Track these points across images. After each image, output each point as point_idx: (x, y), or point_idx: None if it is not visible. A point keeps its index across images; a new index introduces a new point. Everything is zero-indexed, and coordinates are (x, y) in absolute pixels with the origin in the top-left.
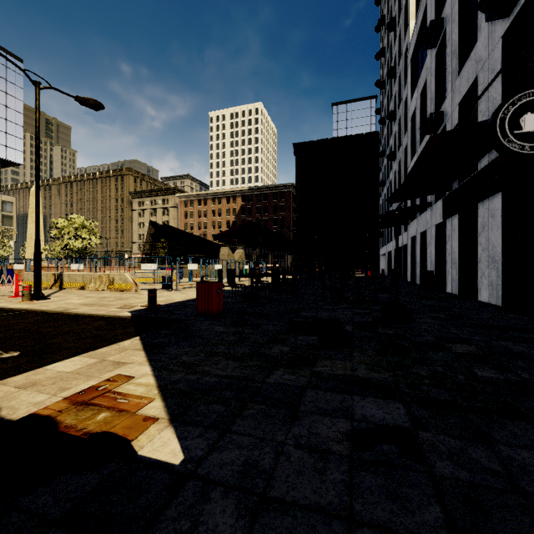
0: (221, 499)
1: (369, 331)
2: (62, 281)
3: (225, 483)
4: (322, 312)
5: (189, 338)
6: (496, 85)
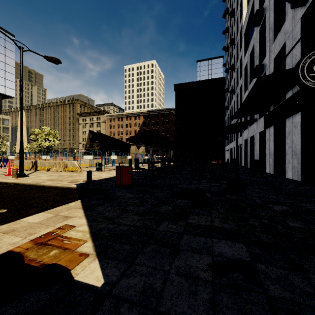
0: (127, 312)
1: (220, 197)
2: (37, 166)
3: (130, 301)
4: (191, 185)
5: (111, 201)
6: (297, 47)
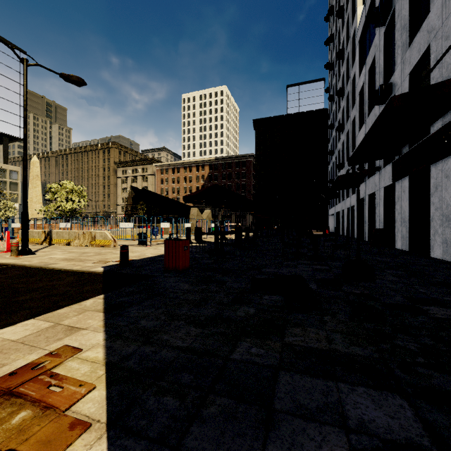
0: None
1: (334, 290)
2: (52, 238)
3: None
4: (283, 268)
5: (153, 297)
6: (450, 51)
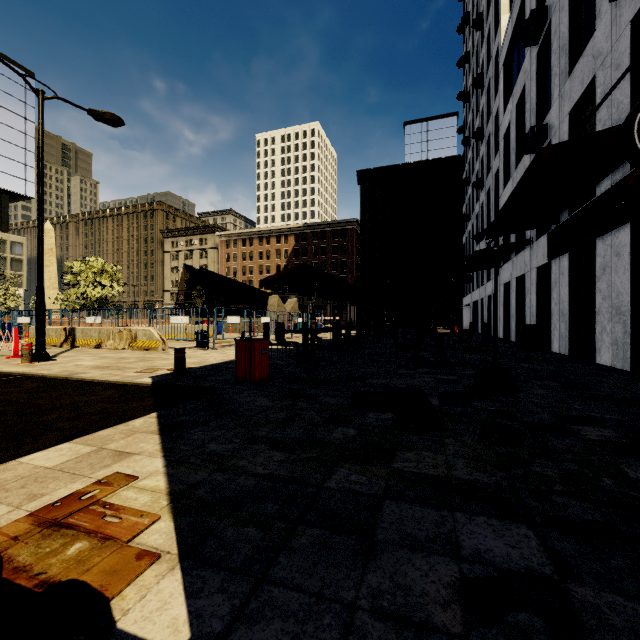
0: None
1: (461, 406)
2: (75, 338)
3: None
4: (396, 378)
5: (222, 415)
6: (622, 85)
